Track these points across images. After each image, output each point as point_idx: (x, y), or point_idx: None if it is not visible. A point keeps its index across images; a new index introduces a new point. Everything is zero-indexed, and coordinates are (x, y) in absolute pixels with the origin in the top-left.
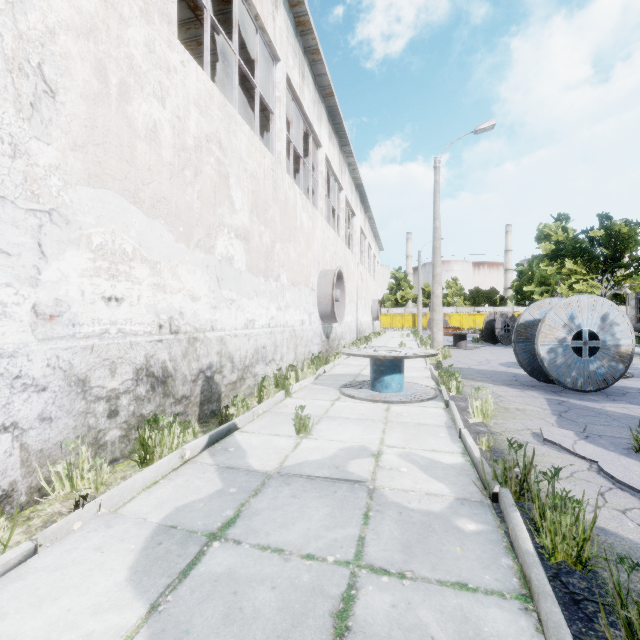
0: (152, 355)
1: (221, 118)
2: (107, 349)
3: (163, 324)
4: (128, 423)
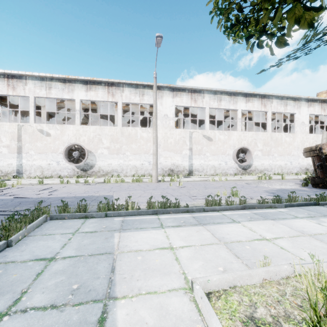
0: (306, 167)
1: (316, 137)
2: (302, 166)
3: (307, 164)
4: (304, 172)
